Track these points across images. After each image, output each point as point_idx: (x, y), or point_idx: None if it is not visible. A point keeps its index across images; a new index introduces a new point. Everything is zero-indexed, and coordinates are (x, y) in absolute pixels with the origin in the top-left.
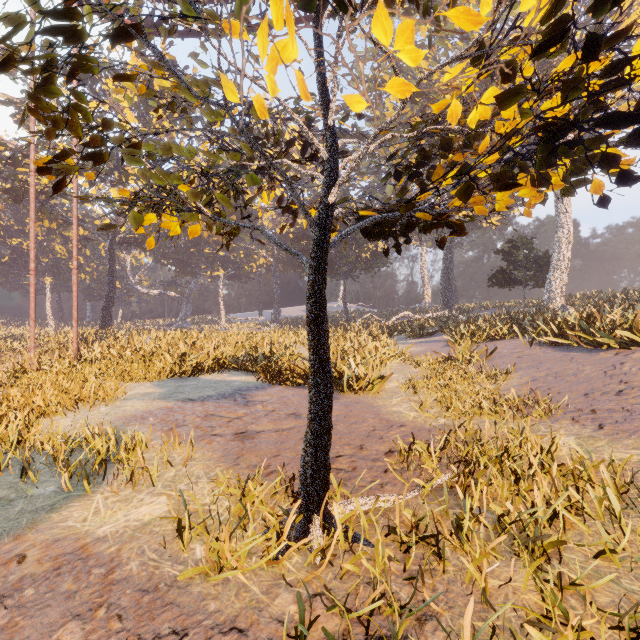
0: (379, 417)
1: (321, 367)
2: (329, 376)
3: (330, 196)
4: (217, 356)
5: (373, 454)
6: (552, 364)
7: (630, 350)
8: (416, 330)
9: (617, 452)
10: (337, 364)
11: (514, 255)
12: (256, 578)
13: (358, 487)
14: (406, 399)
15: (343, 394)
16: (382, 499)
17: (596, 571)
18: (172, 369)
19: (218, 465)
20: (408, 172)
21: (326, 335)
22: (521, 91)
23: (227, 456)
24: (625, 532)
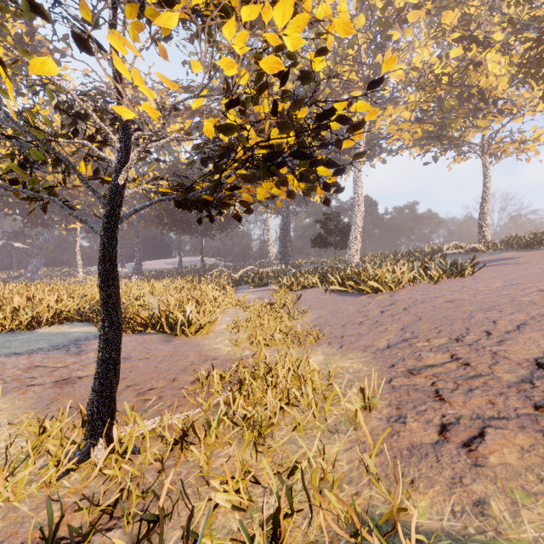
0: (200, 354)
1: (110, 317)
2: (118, 324)
3: (119, 179)
4: (60, 309)
5: (181, 384)
6: (333, 305)
7: (377, 294)
8: (256, 281)
9: (341, 362)
10: (175, 312)
11: (328, 225)
12: (29, 500)
13: (157, 411)
14: (228, 337)
15: (177, 337)
16: (170, 417)
17: (289, 439)
18: (1, 324)
19: (26, 412)
20: (214, 160)
21: (116, 291)
22: (233, 128)
23: (39, 403)
24: (315, 412)
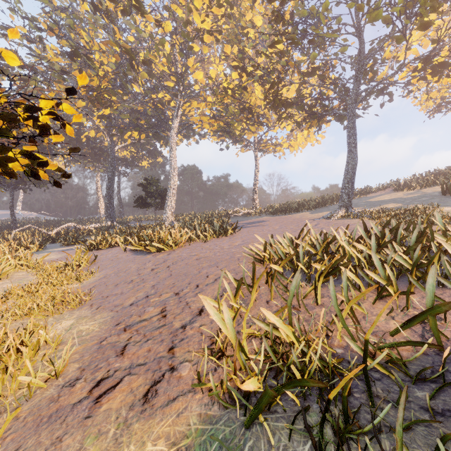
0: None
1: None
2: None
3: None
4: None
5: None
6: (123, 264)
7: (160, 253)
8: (70, 239)
9: (84, 325)
10: None
11: (149, 188)
12: None
13: None
14: None
15: None
16: None
17: None
18: None
19: None
20: None
21: None
22: None
23: None
24: None
